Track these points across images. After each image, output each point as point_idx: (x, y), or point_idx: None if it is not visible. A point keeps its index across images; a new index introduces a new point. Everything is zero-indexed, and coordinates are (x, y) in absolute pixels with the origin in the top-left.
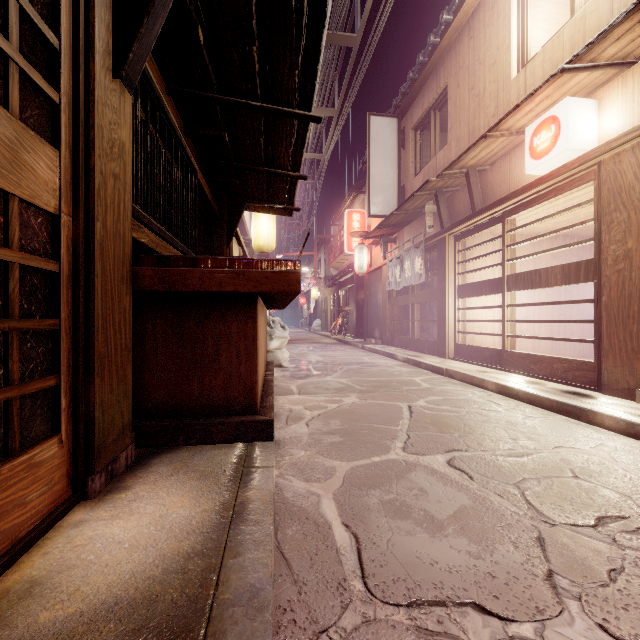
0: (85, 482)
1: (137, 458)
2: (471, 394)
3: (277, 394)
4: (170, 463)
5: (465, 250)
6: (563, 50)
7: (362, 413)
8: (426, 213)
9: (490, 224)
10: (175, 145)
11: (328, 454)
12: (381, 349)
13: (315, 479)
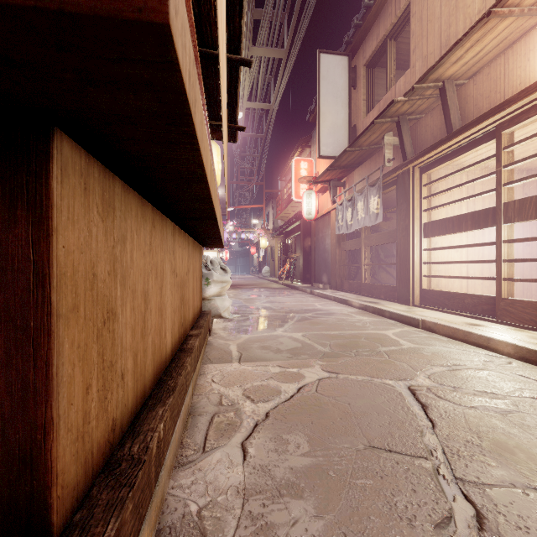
0: None
1: None
2: (482, 361)
3: (208, 361)
4: None
5: (435, 181)
6: None
7: (341, 409)
8: (385, 145)
9: (474, 144)
10: None
11: None
12: (332, 294)
13: None
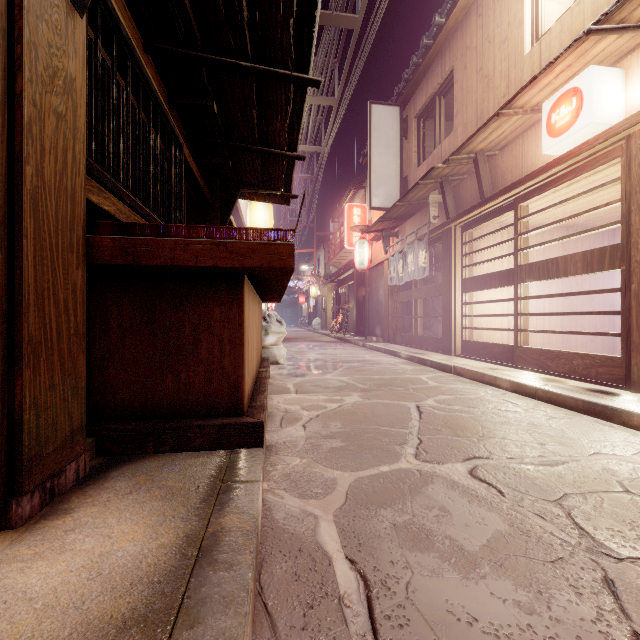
0: (7, 506)
1: (93, 470)
2: (484, 393)
3: (272, 393)
4: (132, 476)
5: (473, 241)
6: (584, 18)
7: (366, 414)
8: (431, 203)
9: (500, 212)
10: (154, 109)
11: (328, 462)
12: (383, 347)
13: (312, 495)
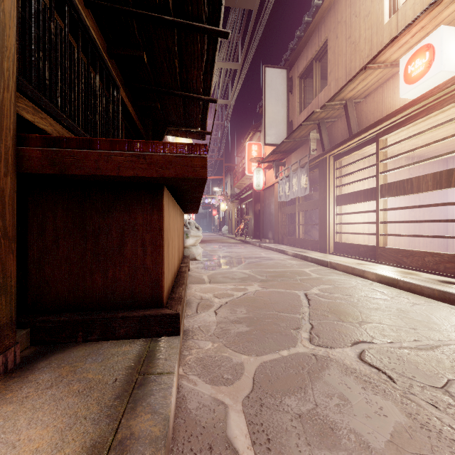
0: None
1: (24, 360)
2: (355, 283)
3: (191, 283)
4: (57, 367)
5: (343, 167)
6: None
7: (265, 301)
8: (310, 139)
9: (365, 144)
10: (93, 53)
11: (235, 347)
12: (274, 247)
13: (222, 381)
